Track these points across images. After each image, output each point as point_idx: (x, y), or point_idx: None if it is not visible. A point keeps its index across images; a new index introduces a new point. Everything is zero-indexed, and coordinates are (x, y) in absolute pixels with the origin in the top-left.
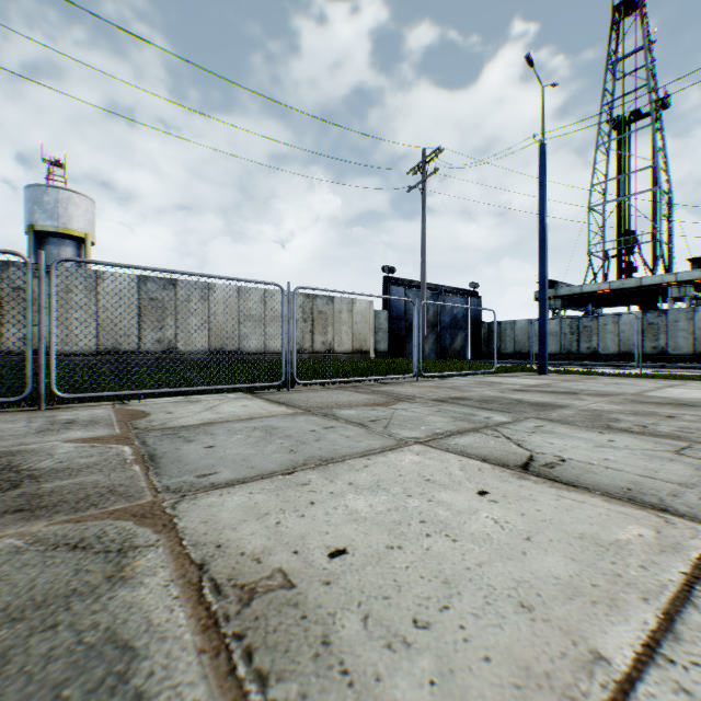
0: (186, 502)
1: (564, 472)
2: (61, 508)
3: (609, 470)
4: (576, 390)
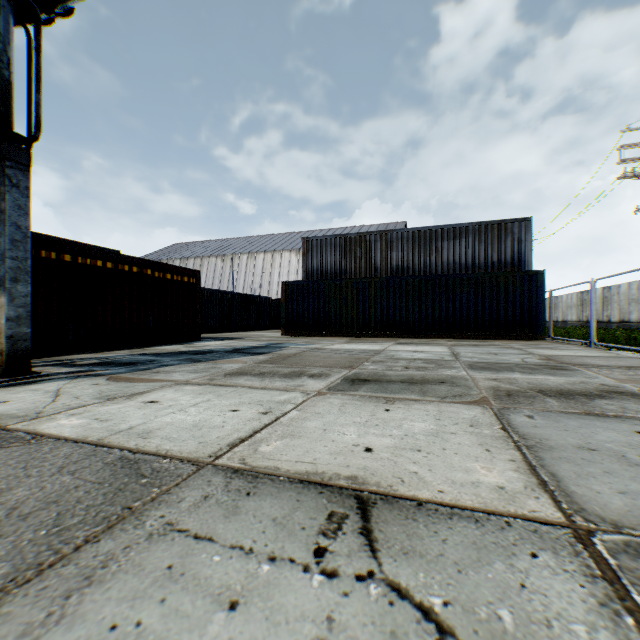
0: (445, 346)
1: (410, 351)
2: (454, 345)
3: (403, 352)
4: (592, 409)
